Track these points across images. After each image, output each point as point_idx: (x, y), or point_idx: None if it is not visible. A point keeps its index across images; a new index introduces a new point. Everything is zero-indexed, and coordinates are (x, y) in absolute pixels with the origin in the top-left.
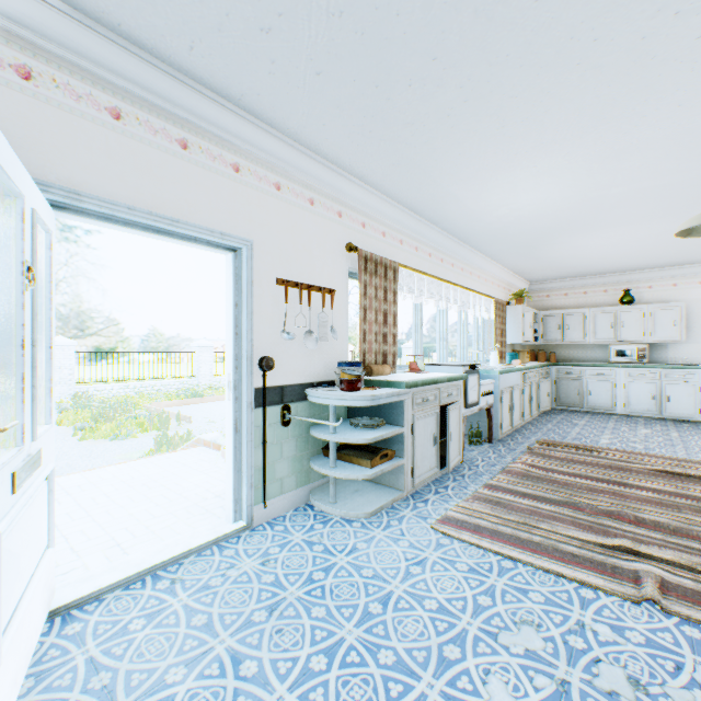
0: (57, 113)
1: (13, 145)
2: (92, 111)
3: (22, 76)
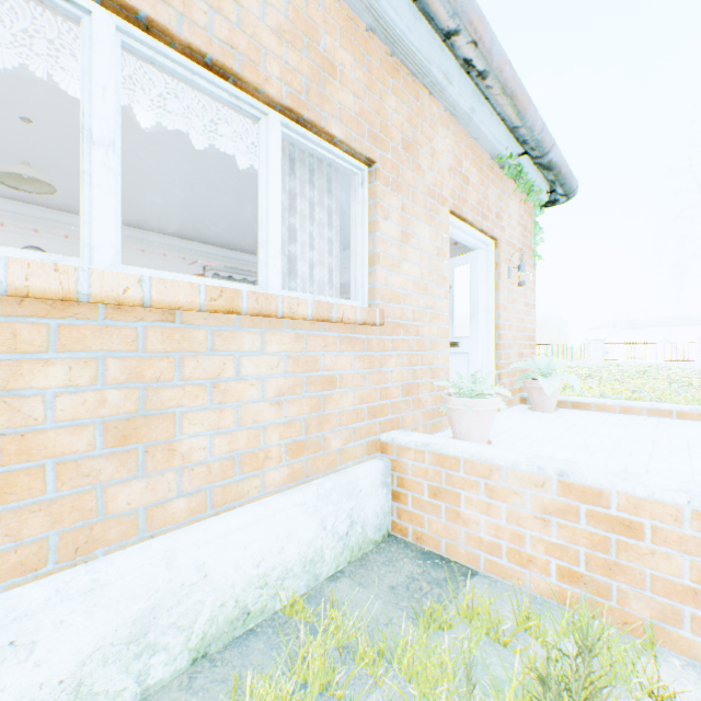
0: None
1: None
2: None
3: None
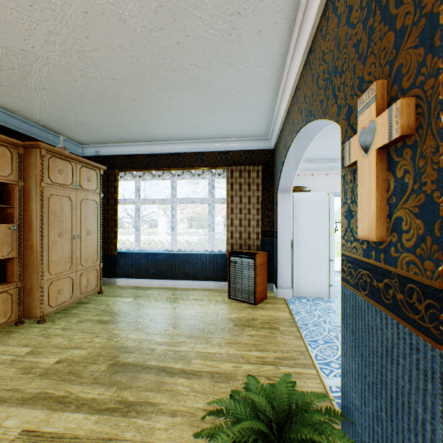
0: (331, 179)
1: (325, 188)
2: (337, 176)
3: (326, 175)
